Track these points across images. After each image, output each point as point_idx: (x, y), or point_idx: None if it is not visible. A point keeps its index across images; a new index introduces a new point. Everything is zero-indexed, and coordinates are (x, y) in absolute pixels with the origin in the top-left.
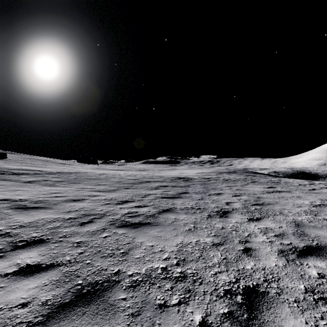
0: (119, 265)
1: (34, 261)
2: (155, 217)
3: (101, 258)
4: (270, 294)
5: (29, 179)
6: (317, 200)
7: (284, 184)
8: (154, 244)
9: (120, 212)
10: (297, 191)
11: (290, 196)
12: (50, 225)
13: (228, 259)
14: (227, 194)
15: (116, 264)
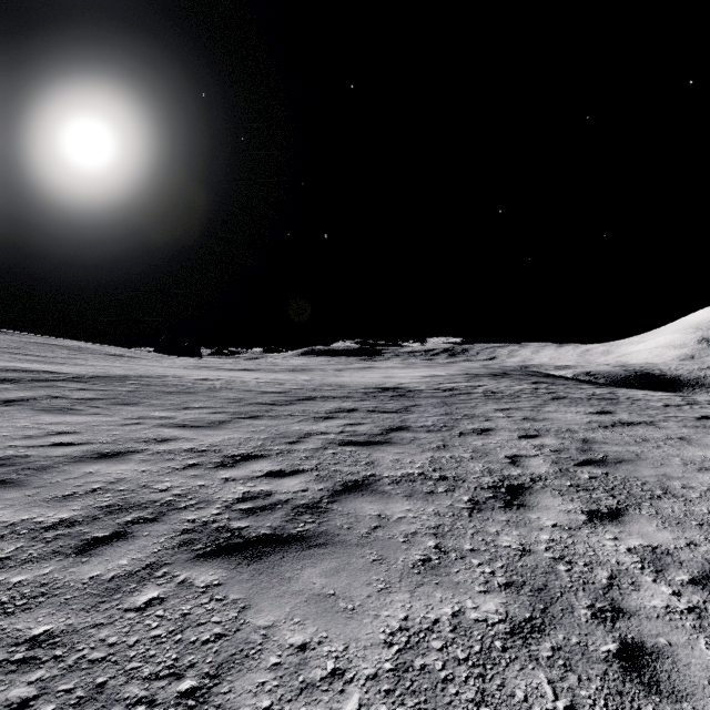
0: None
1: None
2: (321, 514)
3: None
4: None
5: (12, 395)
6: None
7: (631, 404)
8: (311, 637)
9: (220, 497)
10: (670, 422)
11: (663, 437)
12: None
13: None
14: (505, 433)
15: None
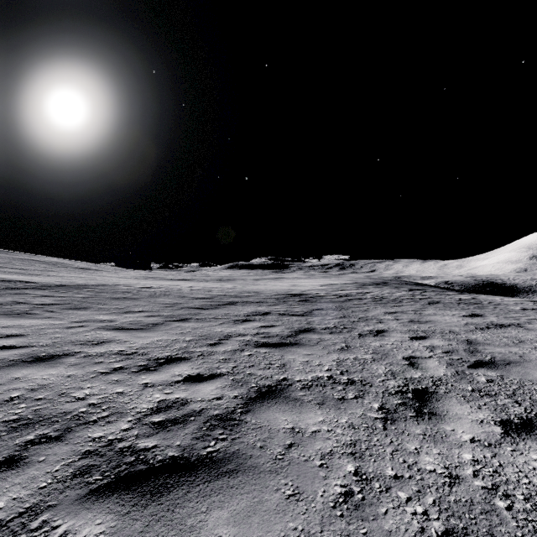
0: None
1: None
2: (233, 428)
3: None
4: None
5: None
6: None
7: (495, 308)
8: None
9: (134, 407)
10: (534, 324)
11: (535, 338)
12: None
13: None
14: (398, 334)
15: None
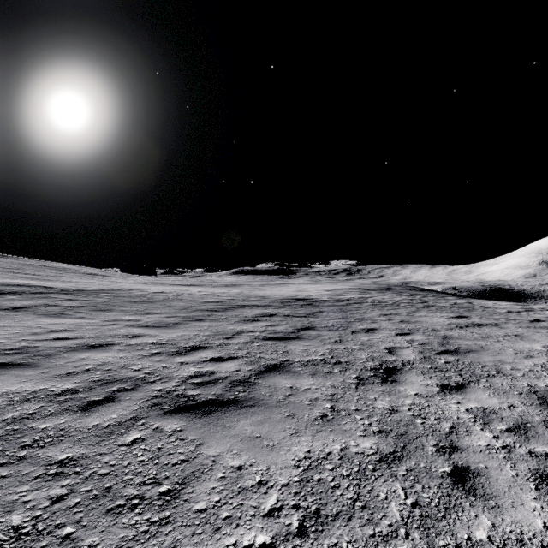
0: (148, 541)
1: None
2: (250, 386)
3: (105, 517)
4: None
5: (18, 303)
6: None
7: (482, 311)
8: (245, 462)
9: (178, 374)
10: (509, 324)
11: (503, 334)
12: (15, 410)
13: (424, 506)
14: (386, 331)
15: (142, 539)
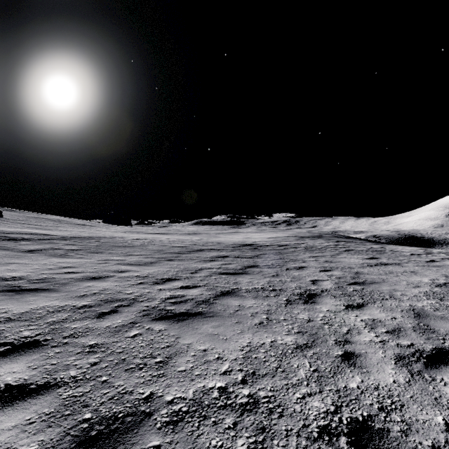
0: (152, 384)
1: (18, 379)
2: (210, 304)
3: (125, 373)
4: (392, 433)
5: (32, 247)
6: (440, 276)
7: (391, 254)
8: (208, 347)
9: (158, 297)
10: (409, 263)
11: (402, 271)
12: (53, 317)
13: (321, 371)
14: (312, 269)
15: (148, 383)
